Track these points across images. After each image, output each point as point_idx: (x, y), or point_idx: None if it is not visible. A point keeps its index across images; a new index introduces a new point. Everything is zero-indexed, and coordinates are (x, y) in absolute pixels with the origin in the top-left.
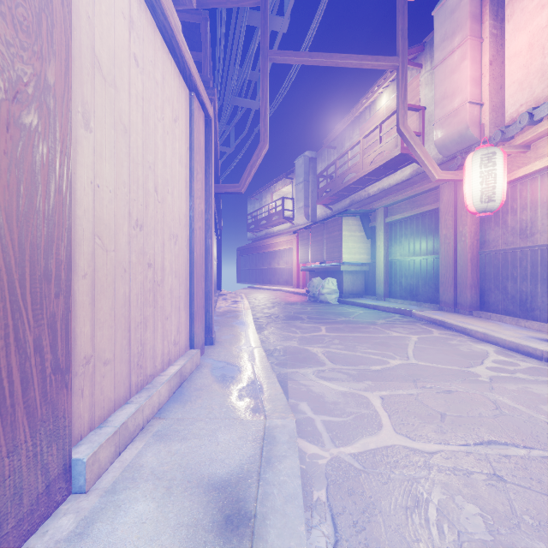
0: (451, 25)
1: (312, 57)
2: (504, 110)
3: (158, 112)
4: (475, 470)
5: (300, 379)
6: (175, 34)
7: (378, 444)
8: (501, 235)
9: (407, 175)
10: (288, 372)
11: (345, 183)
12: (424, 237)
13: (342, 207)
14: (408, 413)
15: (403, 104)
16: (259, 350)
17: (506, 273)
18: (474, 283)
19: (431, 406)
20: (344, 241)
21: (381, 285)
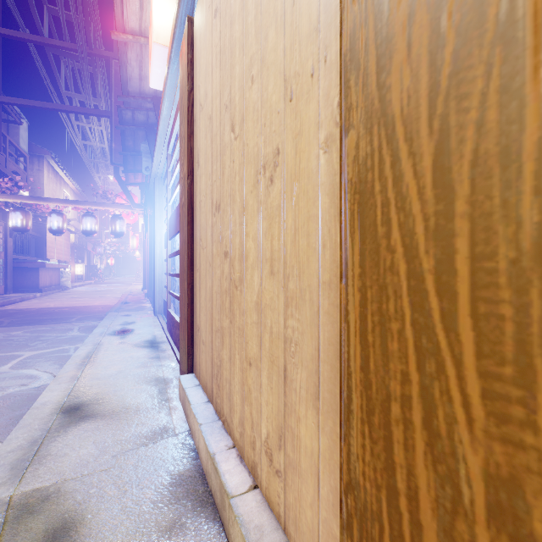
0: None
1: None
2: None
3: None
4: None
5: None
6: None
7: None
8: None
9: None
10: None
11: None
12: None
13: None
14: None
15: None
16: None
17: None
18: None
19: None
20: None
21: None
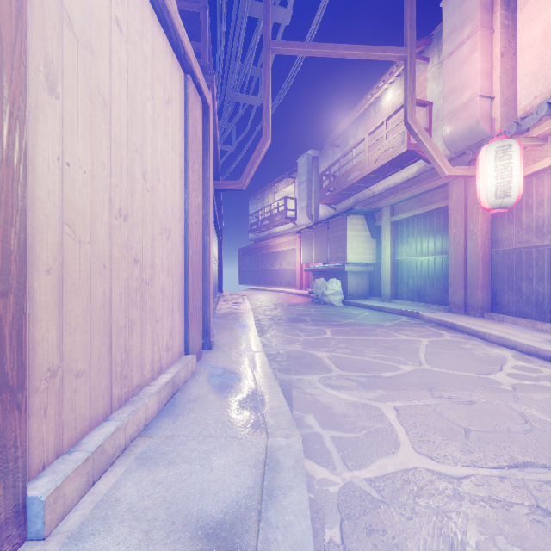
0: (460, 16)
1: (317, 48)
2: (516, 103)
3: (147, 90)
4: (514, 501)
5: (305, 387)
6: (167, 3)
7: (397, 467)
8: (515, 233)
9: (413, 173)
10: (292, 380)
11: (349, 182)
12: (432, 236)
13: (346, 207)
14: (427, 428)
15: (412, 97)
16: (261, 355)
17: (520, 273)
18: (486, 284)
19: (452, 419)
20: (349, 241)
21: (387, 286)
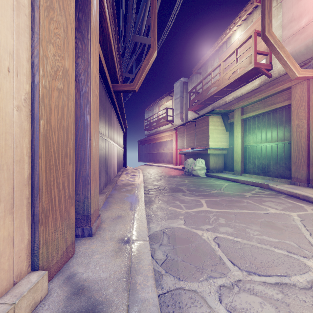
0: None
1: None
2: None
3: None
4: None
5: None
6: None
7: None
8: None
9: (256, 85)
10: (182, 293)
11: (209, 94)
12: (275, 128)
13: (206, 112)
14: None
15: (269, 15)
16: (144, 248)
17: None
18: None
19: None
20: (210, 133)
21: (238, 164)
